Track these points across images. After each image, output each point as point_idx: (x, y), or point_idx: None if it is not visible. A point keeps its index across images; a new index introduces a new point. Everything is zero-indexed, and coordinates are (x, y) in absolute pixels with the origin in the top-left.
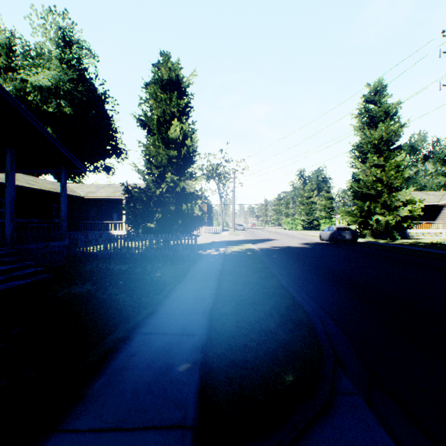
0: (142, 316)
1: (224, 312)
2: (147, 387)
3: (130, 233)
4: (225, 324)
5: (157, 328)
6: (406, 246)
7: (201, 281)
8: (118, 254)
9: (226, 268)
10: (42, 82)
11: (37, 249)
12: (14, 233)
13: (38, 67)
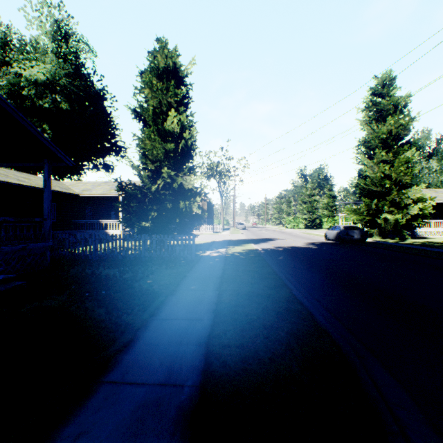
0: (115, 349)
1: (225, 342)
2: None
3: (127, 232)
4: (227, 364)
5: (131, 372)
6: (420, 246)
7: (197, 292)
8: (109, 256)
9: (227, 274)
10: (37, 76)
11: (14, 252)
12: None
13: (33, 61)
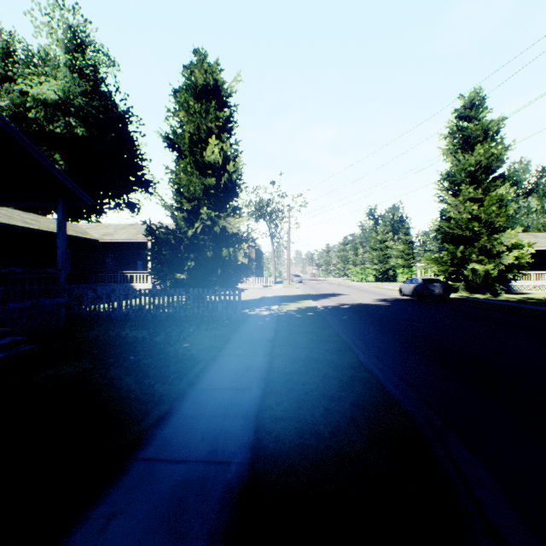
0: (149, 422)
1: (278, 414)
2: None
3: (157, 286)
4: (281, 439)
5: (169, 448)
6: (515, 303)
7: (244, 357)
8: (137, 315)
9: (280, 336)
10: (47, 95)
11: (22, 310)
12: None
13: (42, 76)
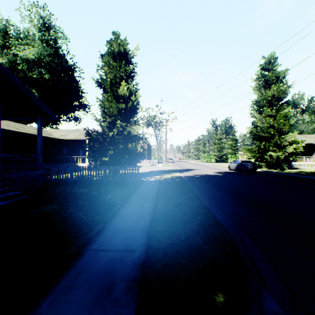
0: (93, 233)
1: (159, 230)
2: (89, 309)
3: (91, 165)
4: (160, 241)
5: (104, 245)
6: (293, 174)
7: (141, 202)
8: (81, 180)
9: (160, 191)
10: (28, 56)
11: (19, 177)
12: (0, 165)
13: (26, 45)
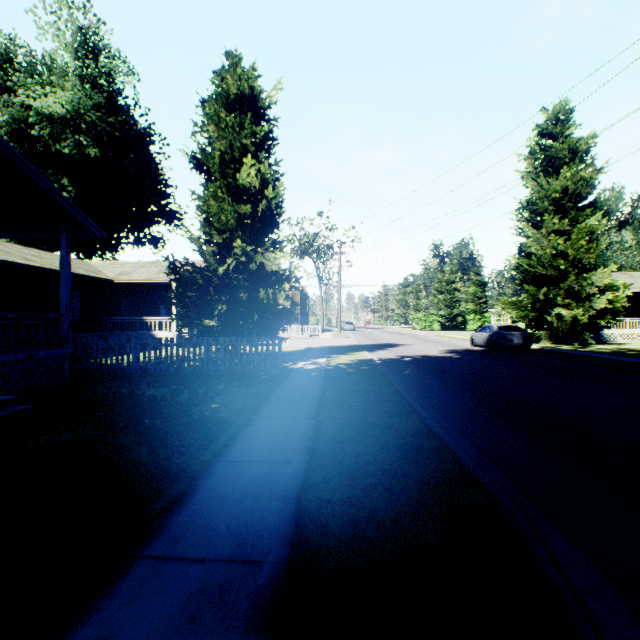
0: (160, 506)
1: (325, 496)
2: None
3: (183, 335)
4: (328, 530)
5: (183, 542)
6: (610, 355)
7: (284, 421)
8: (157, 369)
9: (328, 395)
10: (53, 109)
11: (16, 363)
12: None
13: (48, 86)
